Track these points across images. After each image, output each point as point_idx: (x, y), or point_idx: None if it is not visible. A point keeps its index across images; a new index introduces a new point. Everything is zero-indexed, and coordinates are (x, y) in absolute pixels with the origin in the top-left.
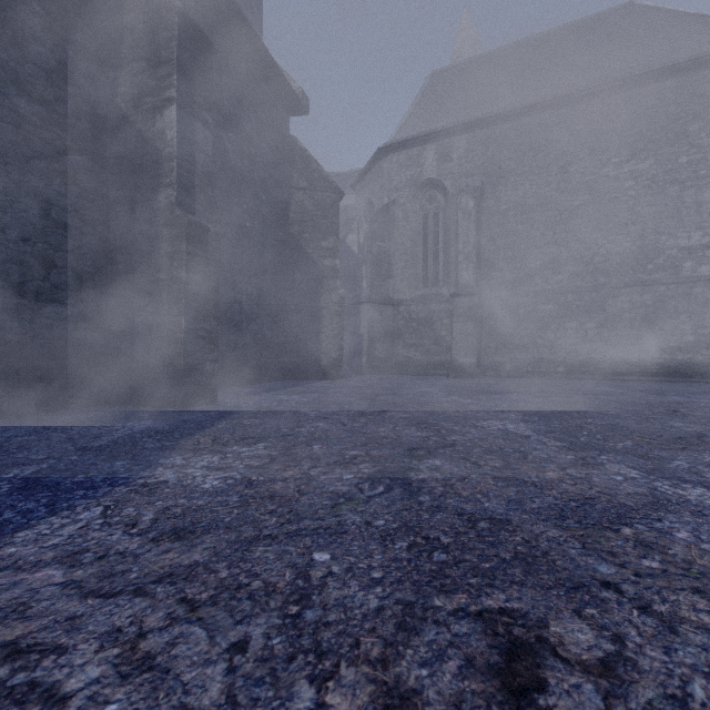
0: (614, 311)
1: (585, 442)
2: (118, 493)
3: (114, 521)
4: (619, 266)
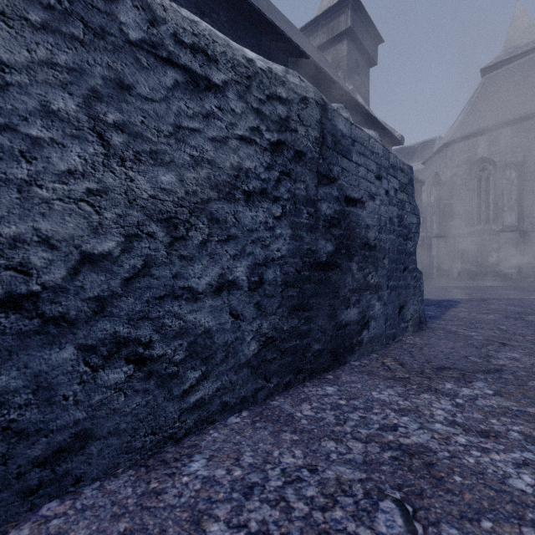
0: None
1: None
2: None
3: None
4: None
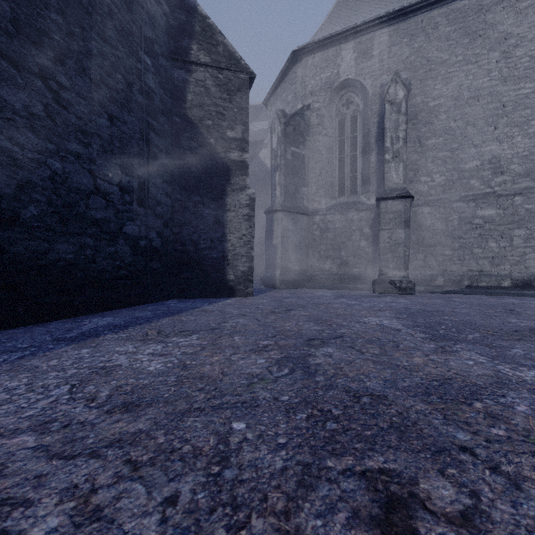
0: None
1: None
2: None
3: None
4: None
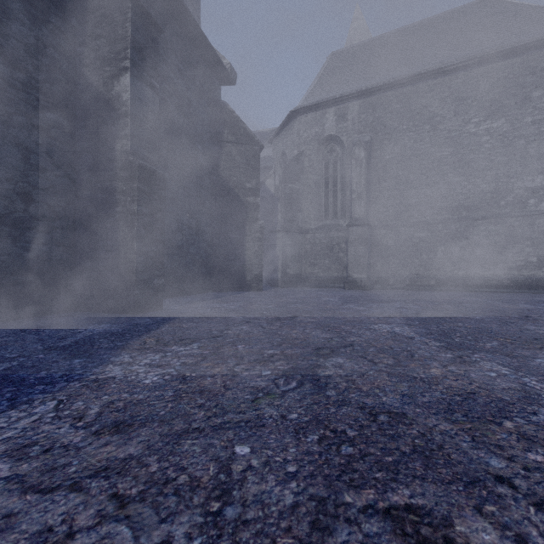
0: (474, 237)
1: (459, 342)
2: (71, 388)
3: (64, 415)
4: (478, 203)
